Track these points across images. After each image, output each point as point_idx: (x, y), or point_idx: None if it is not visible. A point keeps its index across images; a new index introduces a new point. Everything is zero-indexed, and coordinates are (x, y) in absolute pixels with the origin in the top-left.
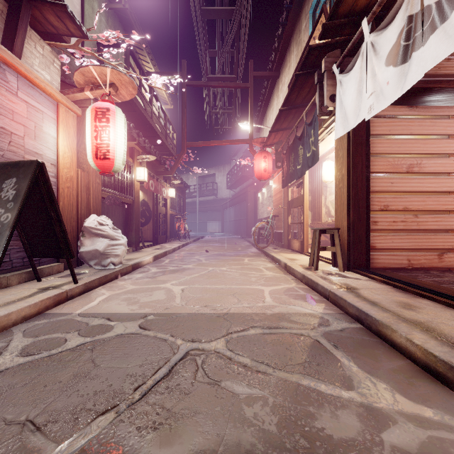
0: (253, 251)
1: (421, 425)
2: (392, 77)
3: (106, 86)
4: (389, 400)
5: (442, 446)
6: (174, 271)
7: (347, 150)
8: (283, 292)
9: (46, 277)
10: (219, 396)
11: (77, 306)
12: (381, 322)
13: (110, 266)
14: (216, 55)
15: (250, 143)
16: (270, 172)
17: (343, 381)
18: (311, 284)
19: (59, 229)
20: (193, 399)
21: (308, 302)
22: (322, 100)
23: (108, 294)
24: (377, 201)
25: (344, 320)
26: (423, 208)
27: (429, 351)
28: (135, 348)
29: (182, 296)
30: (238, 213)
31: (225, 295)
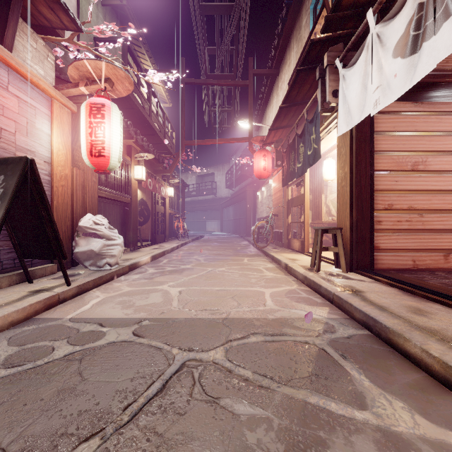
0: (253, 251)
1: None
2: (400, 69)
3: (102, 81)
4: (408, 422)
5: None
6: (172, 271)
7: (351, 147)
8: (284, 295)
9: (38, 279)
10: (218, 418)
11: (69, 310)
12: (392, 329)
13: (106, 267)
14: (215, 53)
15: (250, 142)
16: (270, 171)
17: (355, 399)
18: (314, 286)
19: (51, 229)
20: (188, 420)
21: (311, 306)
22: (324, 96)
23: (102, 296)
24: (381, 199)
25: (350, 325)
26: (428, 207)
27: (449, 365)
28: (127, 358)
29: (180, 299)
30: (237, 212)
31: (224, 298)
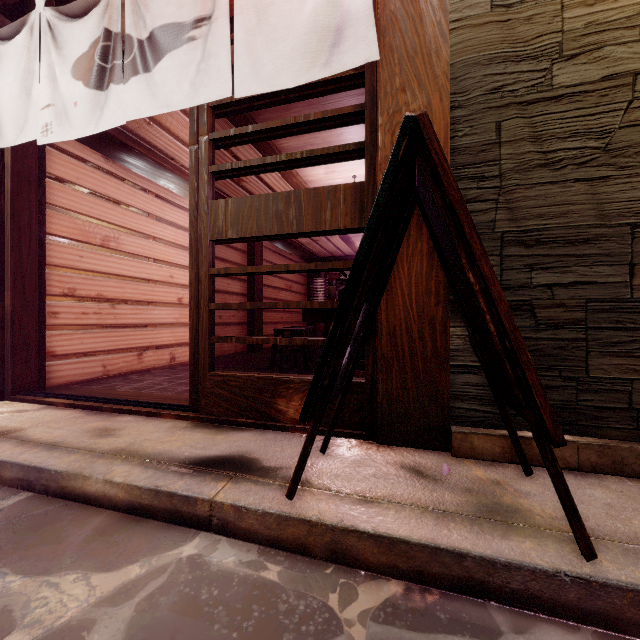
0: None
1: (128, 597)
2: (83, 100)
3: None
4: (82, 596)
5: (152, 604)
6: None
7: (1, 181)
8: None
9: None
10: None
11: None
12: (68, 472)
13: None
14: None
15: None
16: None
17: None
18: None
19: None
20: None
21: None
22: None
23: None
24: (59, 280)
25: None
26: (121, 296)
27: (134, 485)
28: None
29: None
30: None
31: None
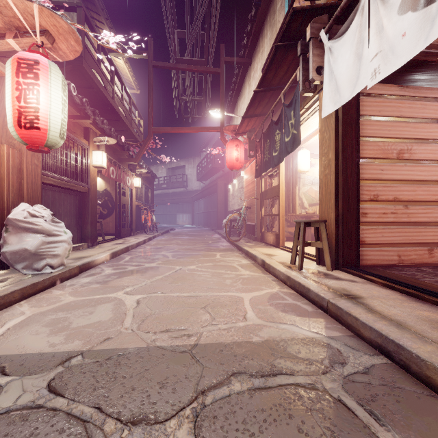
0: (225, 244)
1: None
2: (411, 25)
3: (37, 33)
4: None
5: None
6: (132, 272)
7: (336, 130)
8: (267, 301)
9: None
10: None
11: None
12: (433, 365)
13: (45, 269)
14: (185, 37)
15: (221, 131)
16: (242, 162)
17: None
18: (300, 288)
19: None
20: None
21: (302, 317)
22: (306, 74)
23: (28, 313)
24: (367, 190)
25: (360, 349)
26: (413, 198)
27: None
28: None
29: (135, 314)
30: (208, 205)
31: (194, 309)
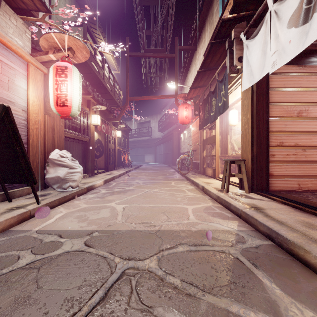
0: (178, 176)
1: None
2: (294, 36)
3: (65, 50)
4: None
5: None
6: (118, 192)
7: (252, 99)
8: (203, 210)
9: (17, 198)
10: None
11: (37, 223)
12: (294, 242)
13: (69, 189)
14: (150, 34)
15: (175, 98)
16: (190, 119)
17: (270, 308)
18: (225, 203)
19: (24, 161)
20: None
21: (224, 219)
22: (231, 61)
23: (64, 212)
24: (274, 138)
25: (256, 237)
26: (309, 144)
27: None
28: (77, 267)
29: (123, 214)
30: (166, 148)
31: (157, 213)
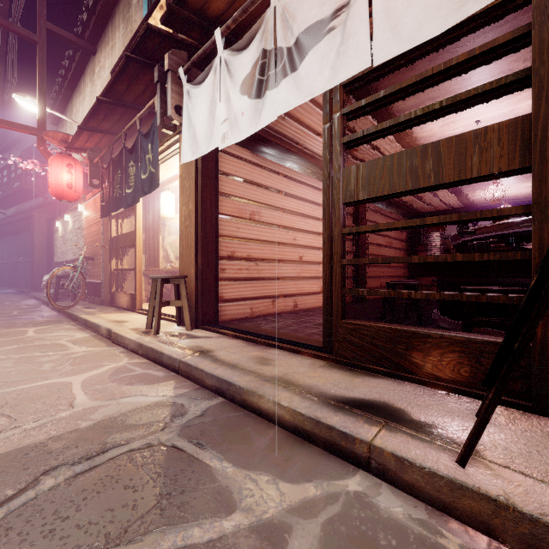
0: (46, 314)
1: (312, 514)
2: (248, 109)
3: None
4: (276, 498)
5: (335, 530)
6: None
7: (196, 181)
8: (109, 378)
9: None
10: None
11: None
12: (247, 389)
13: None
14: None
15: (40, 136)
16: (80, 191)
17: (222, 502)
18: (153, 355)
19: None
20: None
21: (151, 384)
22: (164, 107)
23: None
24: (225, 246)
25: (203, 397)
26: (262, 256)
27: (297, 411)
28: None
29: None
30: (13, 250)
31: None
